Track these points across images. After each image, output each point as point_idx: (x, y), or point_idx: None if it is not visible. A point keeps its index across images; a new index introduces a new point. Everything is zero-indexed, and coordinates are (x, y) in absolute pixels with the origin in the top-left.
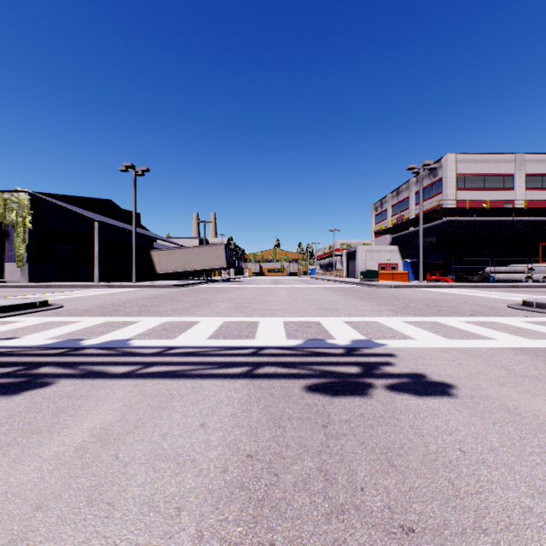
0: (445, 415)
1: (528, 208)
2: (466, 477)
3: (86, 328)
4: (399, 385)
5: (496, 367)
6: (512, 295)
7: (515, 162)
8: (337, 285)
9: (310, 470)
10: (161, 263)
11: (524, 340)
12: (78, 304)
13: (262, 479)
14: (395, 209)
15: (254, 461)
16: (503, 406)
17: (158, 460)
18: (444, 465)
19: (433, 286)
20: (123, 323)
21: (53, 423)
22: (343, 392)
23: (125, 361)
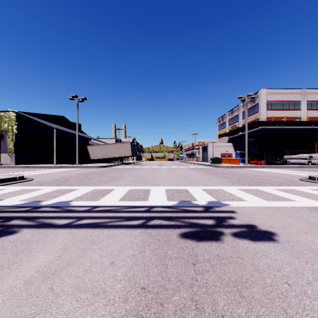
0: (273, 255)
1: (309, 121)
2: (295, 306)
3: (45, 193)
4: (240, 233)
5: (300, 220)
6: (301, 172)
7: (301, 94)
8: (196, 166)
9: (185, 300)
10: (93, 153)
11: (314, 202)
12: (42, 178)
13: (151, 308)
14: (230, 121)
15: (146, 293)
16: (310, 249)
17: (80, 291)
18: (278, 296)
19: (253, 167)
20: (68, 190)
21: (12, 262)
22: (204, 238)
23: (66, 216)
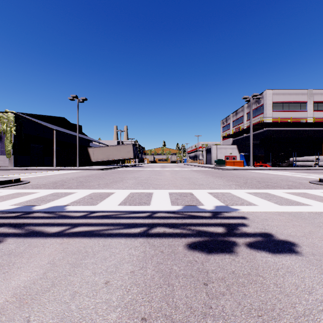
0: (299, 272)
1: (315, 122)
2: None
3: (40, 197)
4: (256, 243)
5: (321, 227)
6: (309, 175)
7: (307, 94)
8: (200, 168)
9: None
10: (94, 155)
11: None
12: (39, 181)
13: None
14: (234, 123)
15: None
16: None
17: None
18: None
19: (259, 169)
20: (64, 194)
21: None
22: (215, 249)
23: (59, 222)
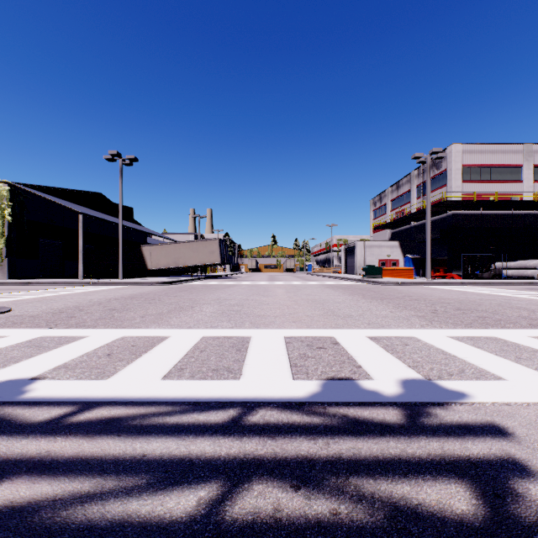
0: None
1: None
2: None
3: None
4: None
5: None
6: None
7: (523, 153)
8: (337, 282)
9: None
10: (152, 258)
11: None
12: (32, 308)
13: None
14: (395, 203)
15: None
16: None
17: None
18: None
19: (443, 283)
20: (57, 341)
21: None
22: None
23: None
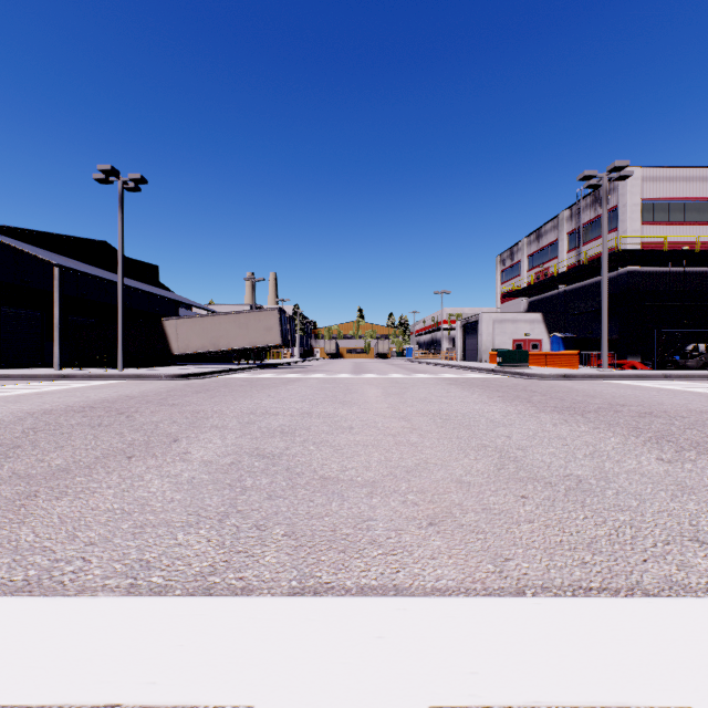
0: None
1: None
2: None
3: None
4: None
5: None
6: None
7: None
8: (460, 373)
9: None
10: (179, 338)
11: None
12: None
13: None
14: (534, 260)
15: None
16: None
17: None
18: None
19: (636, 376)
20: None
21: None
22: None
23: None
